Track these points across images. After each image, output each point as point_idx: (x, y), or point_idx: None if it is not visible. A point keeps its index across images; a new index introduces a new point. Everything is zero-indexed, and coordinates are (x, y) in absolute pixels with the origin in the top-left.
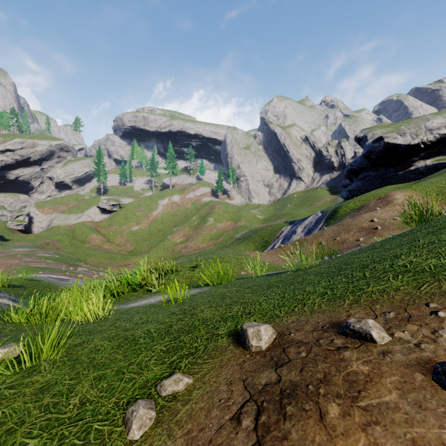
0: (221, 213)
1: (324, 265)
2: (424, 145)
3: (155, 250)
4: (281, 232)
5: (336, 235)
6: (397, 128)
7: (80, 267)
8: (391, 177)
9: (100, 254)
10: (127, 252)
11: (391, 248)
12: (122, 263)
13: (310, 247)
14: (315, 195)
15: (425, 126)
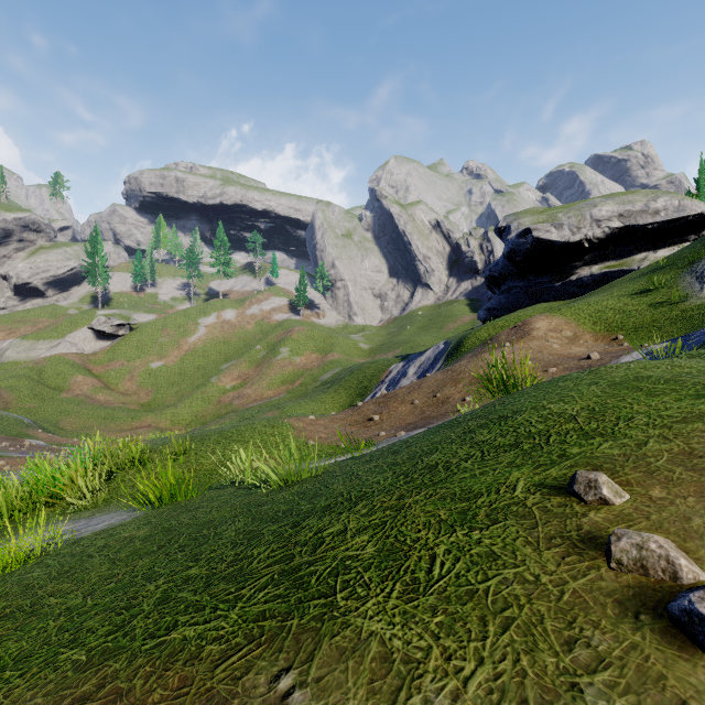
0: (303, 340)
1: (317, 479)
2: (588, 243)
3: (188, 402)
4: (389, 372)
5: (439, 389)
6: (553, 216)
7: (31, 439)
8: (545, 290)
9: (87, 411)
10: (140, 406)
11: (396, 463)
12: (127, 425)
13: (397, 409)
14: (448, 312)
15: (591, 215)
